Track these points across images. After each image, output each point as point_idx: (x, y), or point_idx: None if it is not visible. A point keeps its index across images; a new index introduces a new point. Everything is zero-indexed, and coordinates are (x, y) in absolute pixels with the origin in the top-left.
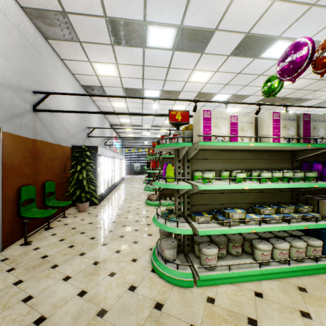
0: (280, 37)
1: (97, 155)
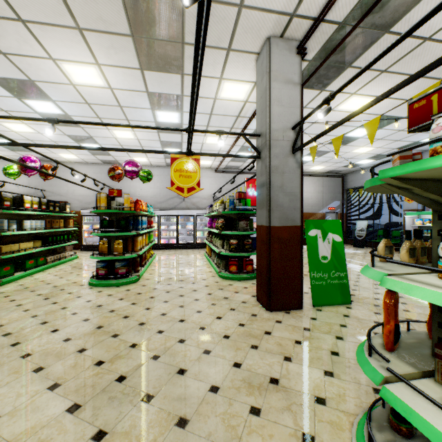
0: None
1: (81, 216)
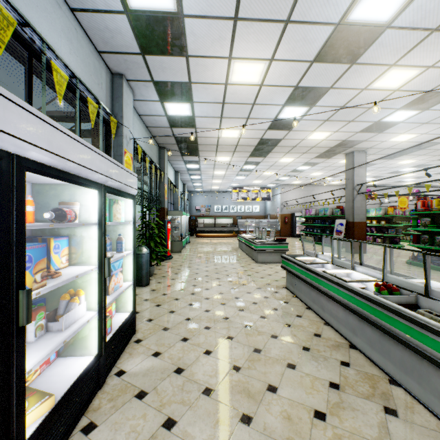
0: None
1: None
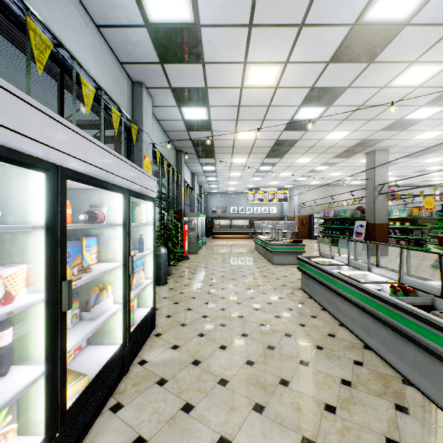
0: None
1: None
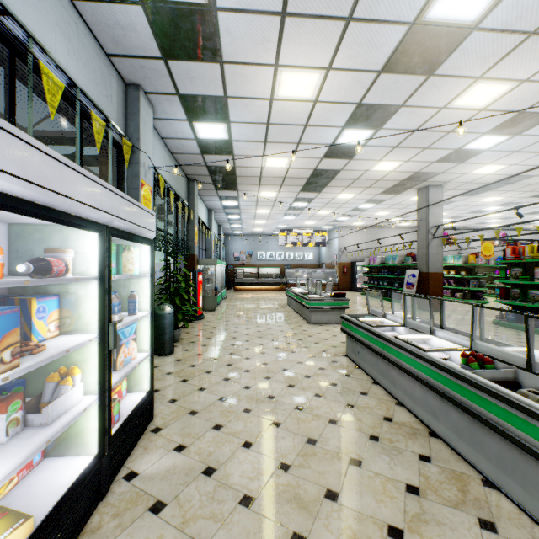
0: (536, 211)
1: None
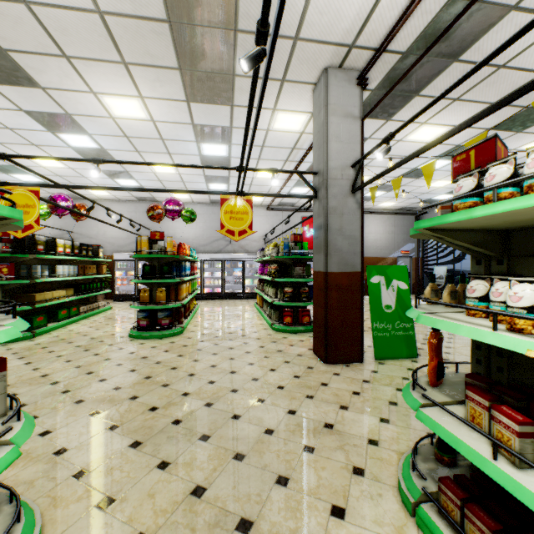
0: None
1: (114, 261)
